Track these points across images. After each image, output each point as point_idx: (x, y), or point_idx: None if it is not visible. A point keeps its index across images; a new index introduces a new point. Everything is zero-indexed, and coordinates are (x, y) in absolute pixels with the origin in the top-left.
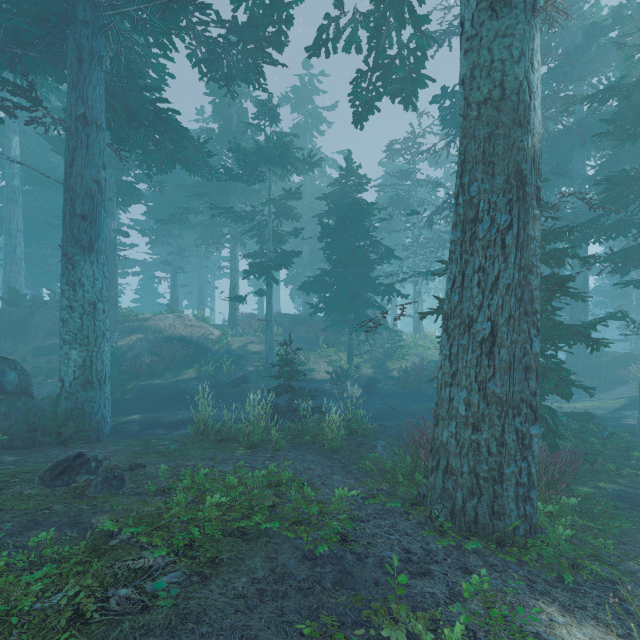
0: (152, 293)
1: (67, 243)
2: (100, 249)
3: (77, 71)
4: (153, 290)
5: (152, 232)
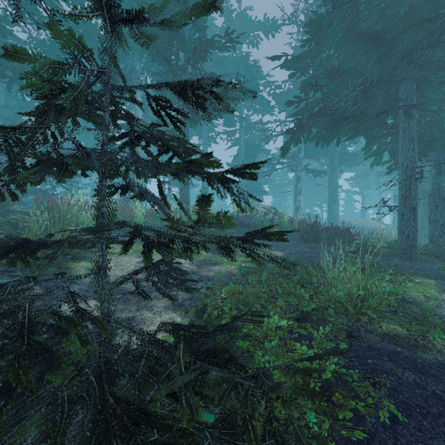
0: (351, 207)
1: (329, 201)
2: (337, 201)
3: (332, 158)
4: (352, 205)
5: (351, 179)
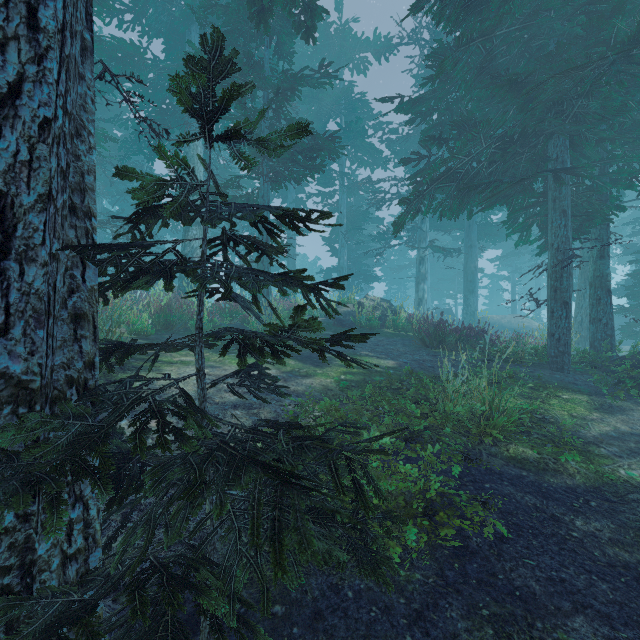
0: (498, 298)
1: (465, 291)
2: (475, 291)
3: (468, 230)
4: (498, 296)
5: (497, 259)
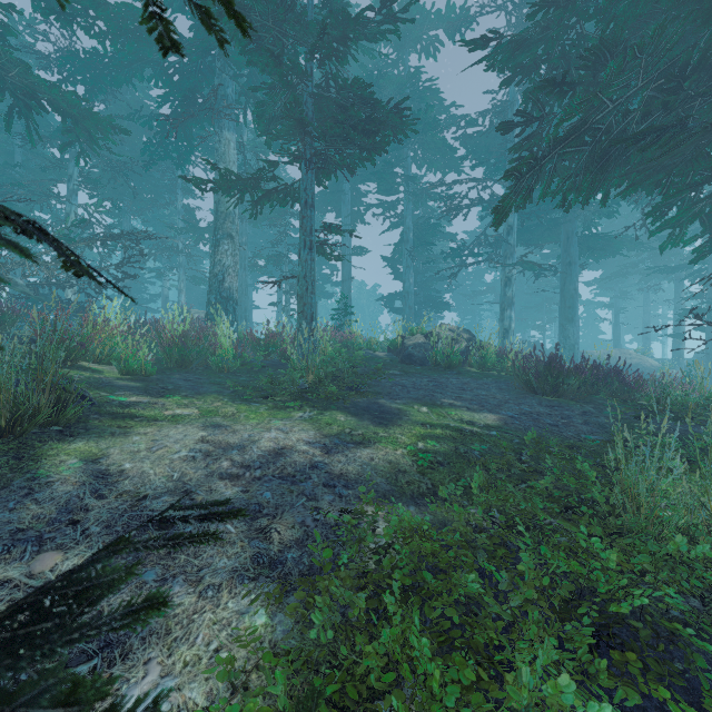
0: (593, 330)
1: (562, 320)
2: (575, 320)
3: (566, 243)
4: (594, 327)
5: (595, 282)
